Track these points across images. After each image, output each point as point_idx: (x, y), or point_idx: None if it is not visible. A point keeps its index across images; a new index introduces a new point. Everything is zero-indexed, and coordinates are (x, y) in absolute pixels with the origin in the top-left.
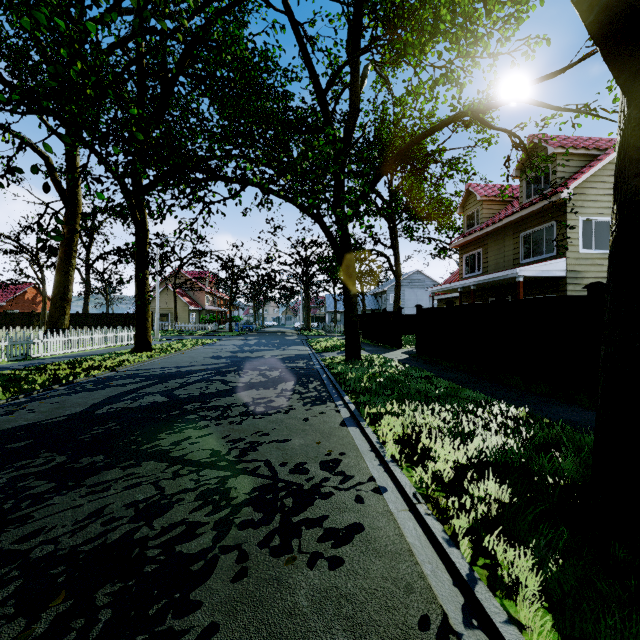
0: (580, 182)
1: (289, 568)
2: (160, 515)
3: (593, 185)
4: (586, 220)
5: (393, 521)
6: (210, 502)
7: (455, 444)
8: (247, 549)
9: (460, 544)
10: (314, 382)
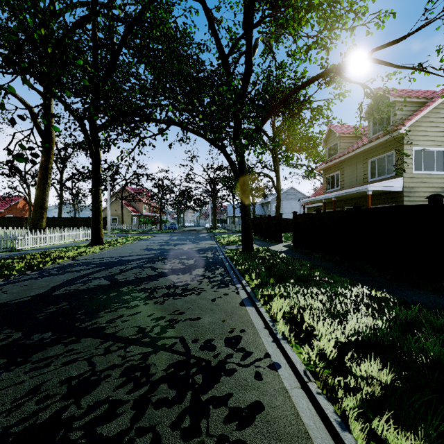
0: (413, 122)
1: None
2: (88, 392)
3: (423, 124)
4: (417, 150)
5: (288, 399)
6: (132, 379)
7: (333, 324)
8: (160, 431)
9: (352, 428)
10: (219, 269)
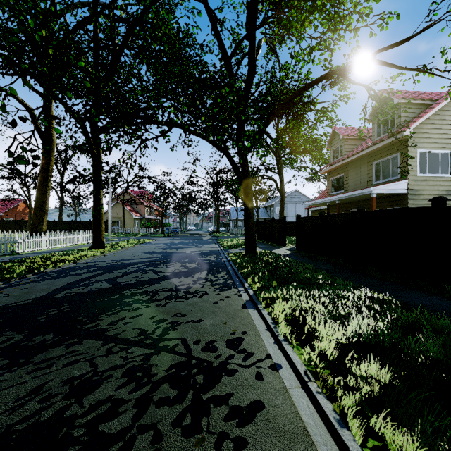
0: (418, 124)
1: (198, 450)
2: (90, 392)
3: (427, 126)
4: (422, 152)
5: (289, 398)
6: (134, 379)
7: (335, 326)
8: (162, 429)
9: (350, 425)
10: (222, 272)
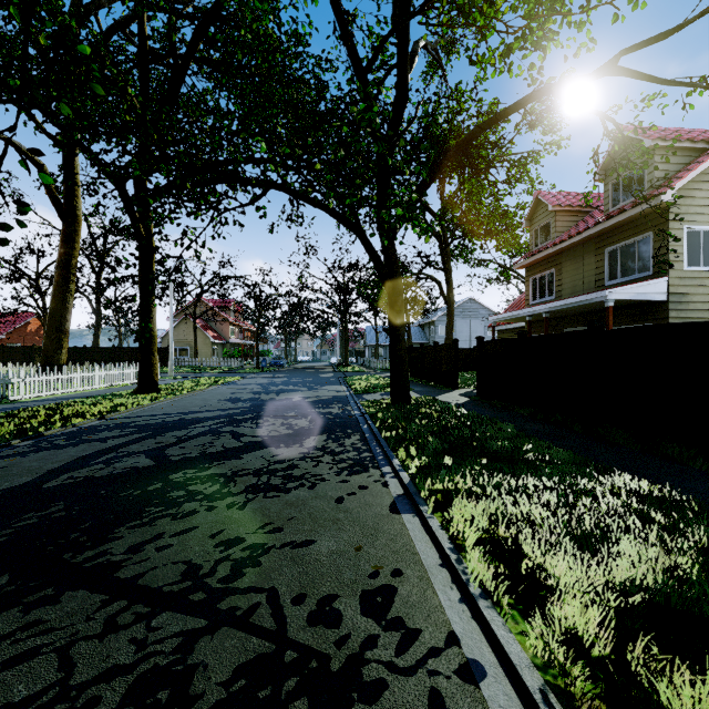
0: (686, 182)
1: None
2: None
3: (701, 186)
4: (692, 230)
5: None
6: None
7: (585, 562)
8: None
9: None
10: (352, 436)
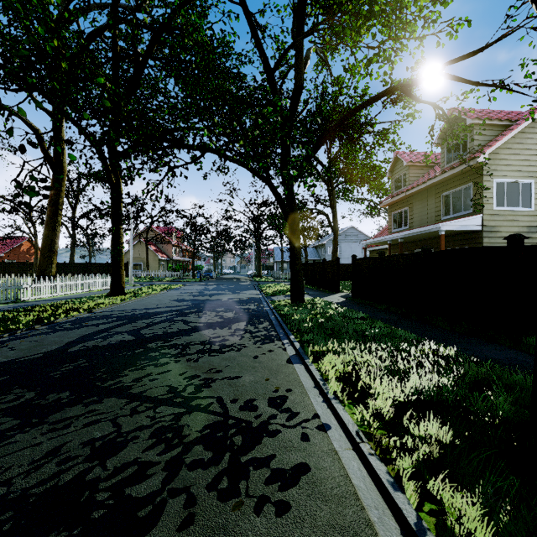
0: (494, 149)
1: (236, 514)
2: (114, 454)
3: (505, 151)
4: (499, 182)
5: (338, 461)
6: (163, 440)
7: (393, 382)
8: (195, 492)
9: (405, 488)
10: (264, 322)
